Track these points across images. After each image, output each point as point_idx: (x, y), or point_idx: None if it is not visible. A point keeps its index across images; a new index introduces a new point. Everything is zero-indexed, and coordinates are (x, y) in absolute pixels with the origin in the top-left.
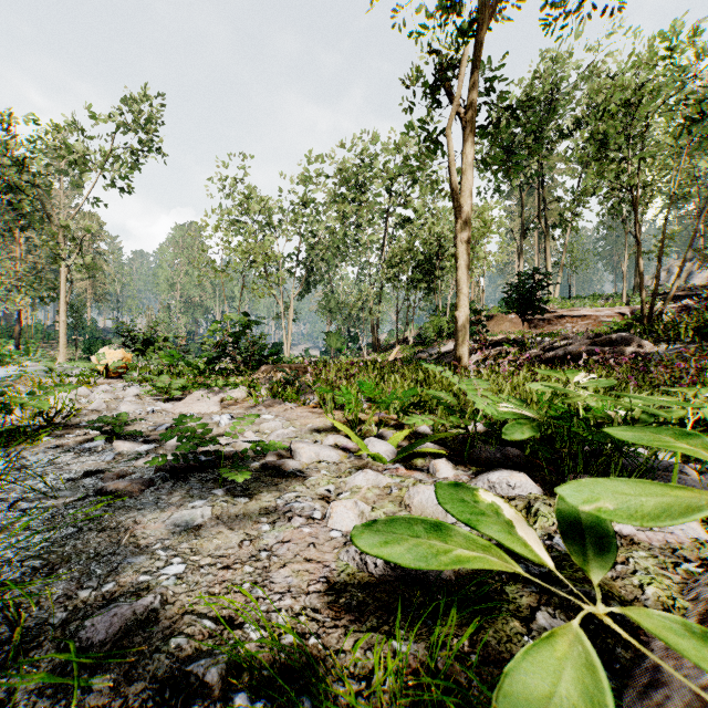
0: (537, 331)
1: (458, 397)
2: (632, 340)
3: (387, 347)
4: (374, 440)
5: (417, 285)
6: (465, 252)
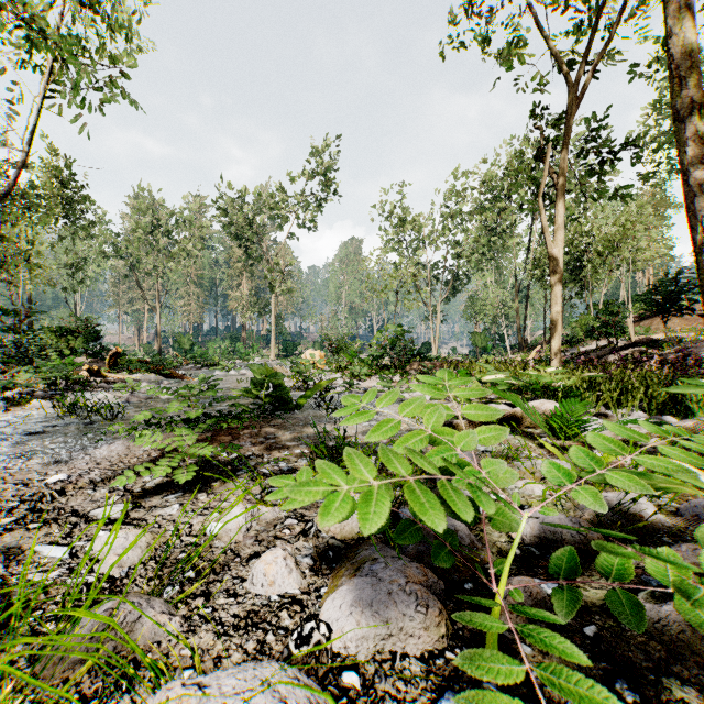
0: None
1: None
2: None
3: (535, 346)
4: None
5: (564, 285)
6: (556, 281)
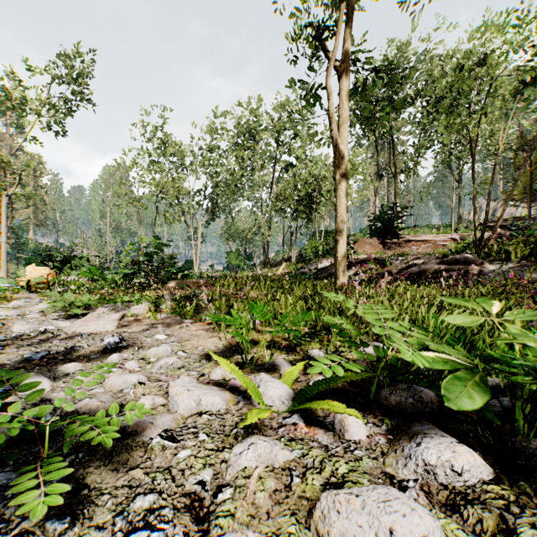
0: (390, 252)
1: (346, 316)
2: (472, 259)
3: (275, 264)
4: (266, 380)
5: (299, 216)
6: (344, 184)
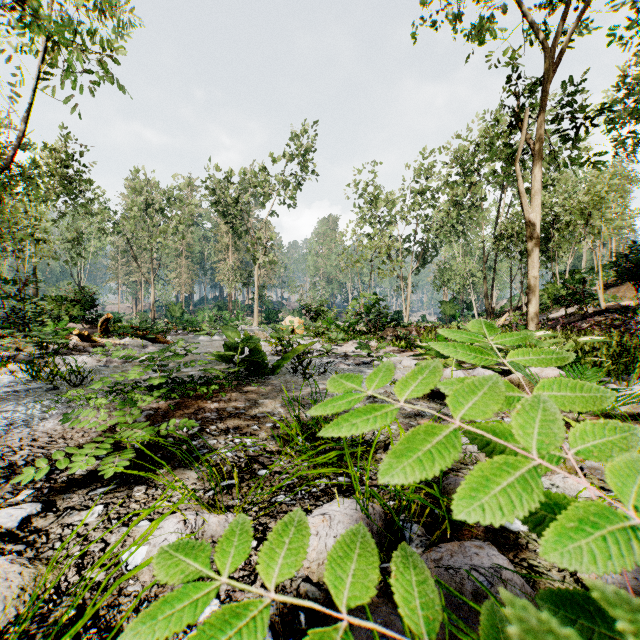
0: None
1: None
2: None
3: (502, 314)
4: None
5: None
6: (533, 246)
